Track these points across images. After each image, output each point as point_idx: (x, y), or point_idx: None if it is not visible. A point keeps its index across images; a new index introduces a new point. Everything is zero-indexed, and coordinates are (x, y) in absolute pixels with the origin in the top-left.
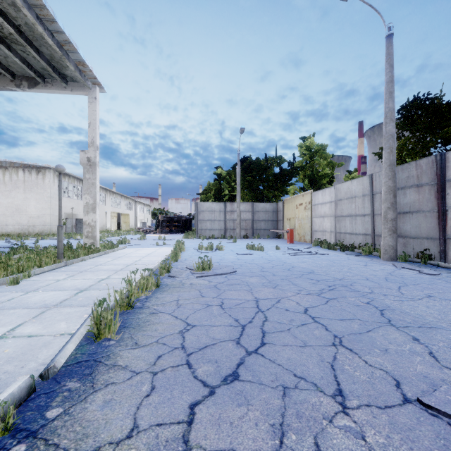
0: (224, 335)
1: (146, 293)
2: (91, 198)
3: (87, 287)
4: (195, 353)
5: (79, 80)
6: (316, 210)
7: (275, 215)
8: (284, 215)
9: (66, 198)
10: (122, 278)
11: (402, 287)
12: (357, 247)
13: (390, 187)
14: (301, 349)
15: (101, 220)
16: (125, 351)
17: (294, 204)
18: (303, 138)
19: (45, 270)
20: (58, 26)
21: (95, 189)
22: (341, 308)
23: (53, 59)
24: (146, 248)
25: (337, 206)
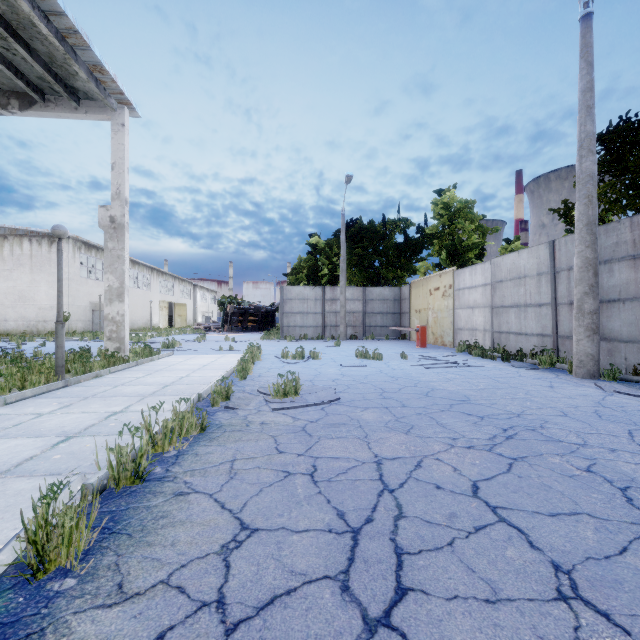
0: (315, 560)
1: (179, 445)
2: (116, 279)
3: (80, 431)
4: (245, 625)
5: (97, 97)
6: (460, 297)
7: (398, 305)
8: (411, 306)
9: (93, 280)
10: (124, 424)
11: (634, 432)
12: (528, 355)
13: (587, 259)
14: (491, 614)
15: (145, 313)
16: (86, 617)
17: (426, 288)
18: (439, 191)
19: (27, 395)
20: (54, 3)
21: (122, 265)
22: (542, 482)
23: (53, 62)
24: (202, 355)
25: (495, 292)
